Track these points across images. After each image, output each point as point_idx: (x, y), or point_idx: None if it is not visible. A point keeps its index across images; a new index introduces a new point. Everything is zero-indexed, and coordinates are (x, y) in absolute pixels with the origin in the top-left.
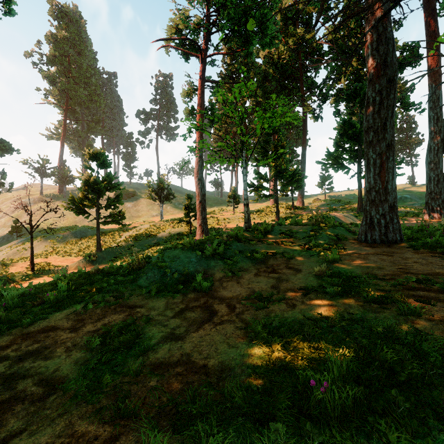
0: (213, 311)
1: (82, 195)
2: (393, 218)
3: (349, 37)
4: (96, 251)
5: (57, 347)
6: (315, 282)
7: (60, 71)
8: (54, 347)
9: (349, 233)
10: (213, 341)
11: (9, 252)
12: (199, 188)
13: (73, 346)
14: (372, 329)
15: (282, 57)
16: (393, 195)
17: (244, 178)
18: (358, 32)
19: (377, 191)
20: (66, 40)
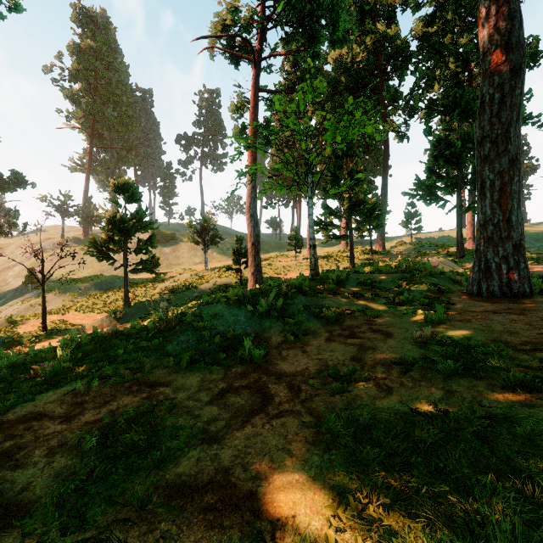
0: (267, 394)
1: (105, 237)
2: (518, 262)
3: (445, 32)
4: (124, 306)
5: (37, 447)
6: (416, 353)
7: (84, 89)
8: (32, 448)
9: (453, 283)
10: (266, 447)
11: (20, 308)
12: (251, 226)
13: (59, 446)
14: (534, 439)
15: (357, 60)
16: (519, 230)
17: (310, 211)
18: (456, 26)
19: (495, 225)
20: (92, 51)
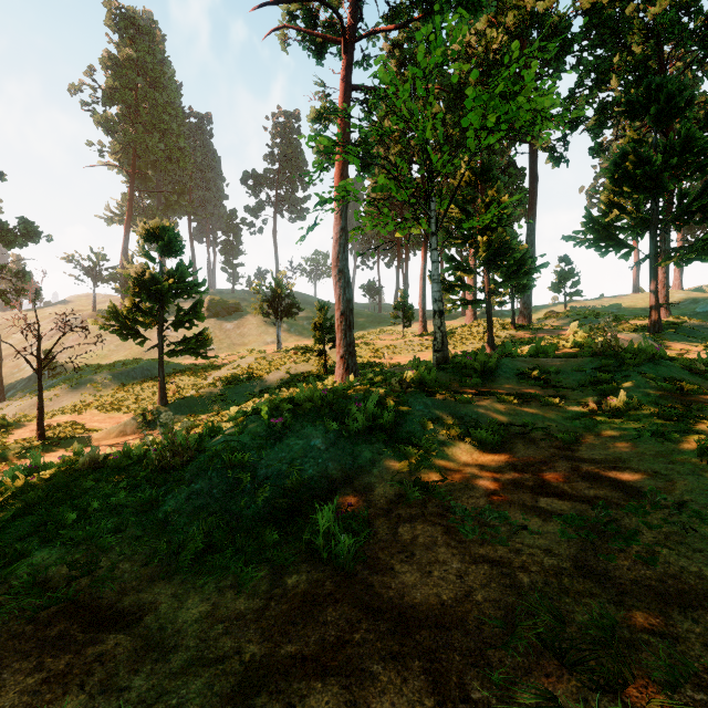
0: None
1: (130, 304)
2: None
3: (624, 3)
4: (158, 404)
5: None
6: None
7: (122, 114)
8: None
9: (694, 375)
10: None
11: (24, 404)
12: (340, 287)
13: None
14: None
15: (493, 47)
16: None
17: (433, 256)
18: None
19: None
20: (132, 64)
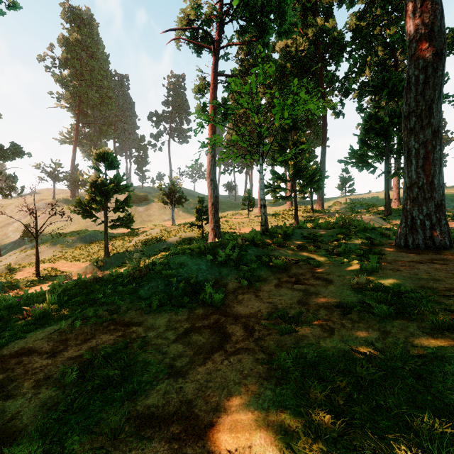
0: (225, 333)
1: (89, 198)
2: (440, 219)
3: (374, 25)
4: (104, 256)
5: (26, 379)
6: (353, 297)
7: (72, 74)
8: (22, 380)
9: (383, 237)
10: (225, 381)
11: (18, 257)
12: (211, 189)
13: (45, 379)
14: None
15: (300, 49)
16: (441, 191)
17: (261, 176)
18: (384, 20)
19: (420, 187)
20: (78, 43)
